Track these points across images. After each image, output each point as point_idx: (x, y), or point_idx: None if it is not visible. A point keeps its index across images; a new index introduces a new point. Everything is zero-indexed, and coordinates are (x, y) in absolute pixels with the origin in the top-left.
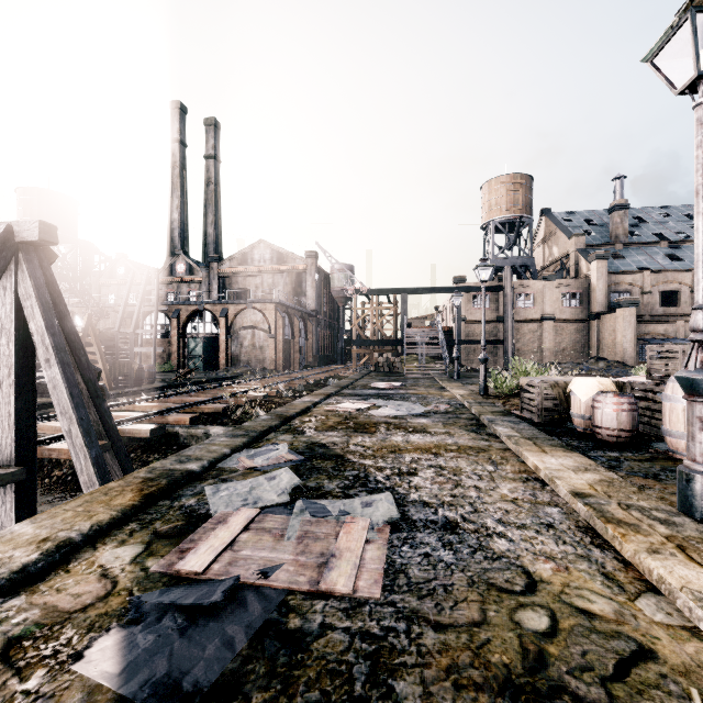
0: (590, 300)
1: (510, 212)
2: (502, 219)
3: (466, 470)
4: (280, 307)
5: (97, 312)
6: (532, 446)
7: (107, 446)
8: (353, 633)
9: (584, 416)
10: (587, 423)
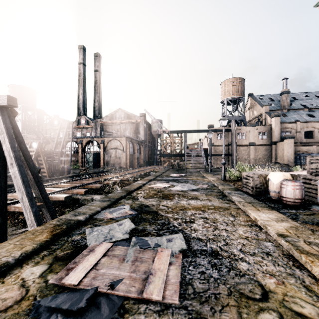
0: (271, 135)
1: (234, 95)
2: (230, 98)
3: (219, 220)
4: (128, 139)
5: (44, 141)
6: (251, 207)
7: (42, 205)
8: None
9: (276, 191)
10: (277, 195)
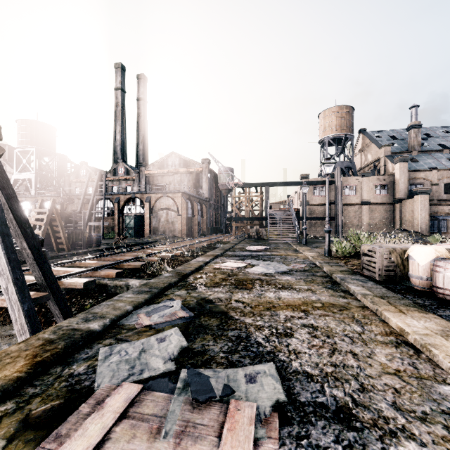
0: (395, 190)
1: (338, 131)
2: (333, 136)
3: (336, 331)
4: (185, 195)
5: (66, 199)
6: (388, 305)
7: (47, 297)
8: None
9: (423, 277)
10: (424, 283)
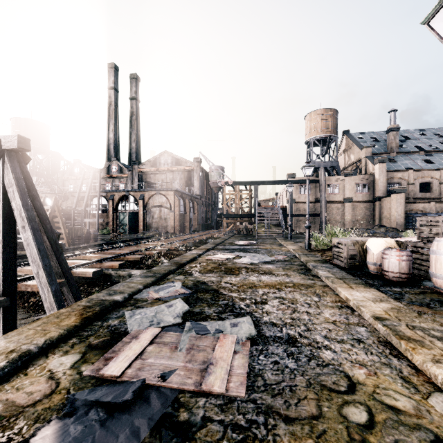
0: (374, 188)
1: (323, 133)
2: (318, 137)
3: (300, 300)
4: (177, 193)
5: (61, 196)
6: (343, 284)
7: (63, 283)
8: (225, 424)
9: (376, 264)
10: (378, 268)
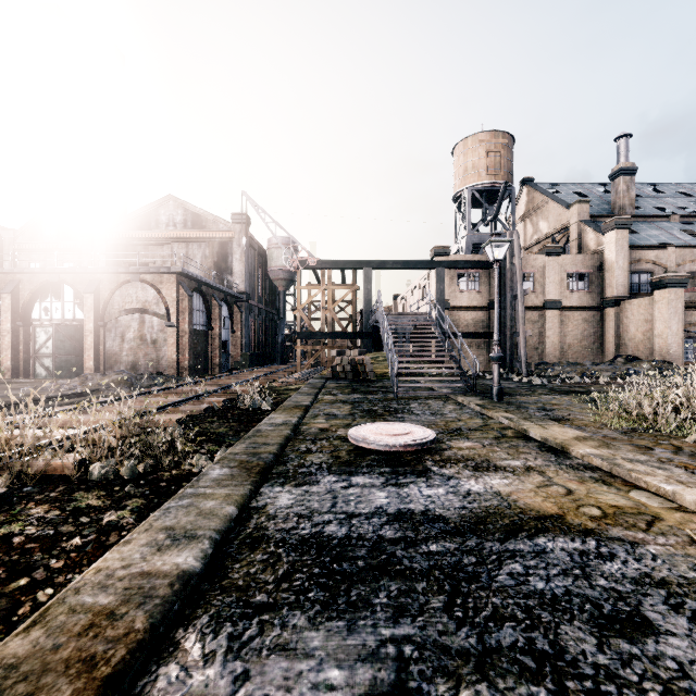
0: (602, 282)
1: (490, 178)
2: (481, 186)
3: None
4: (187, 281)
5: None
6: None
7: None
8: None
9: None
10: None
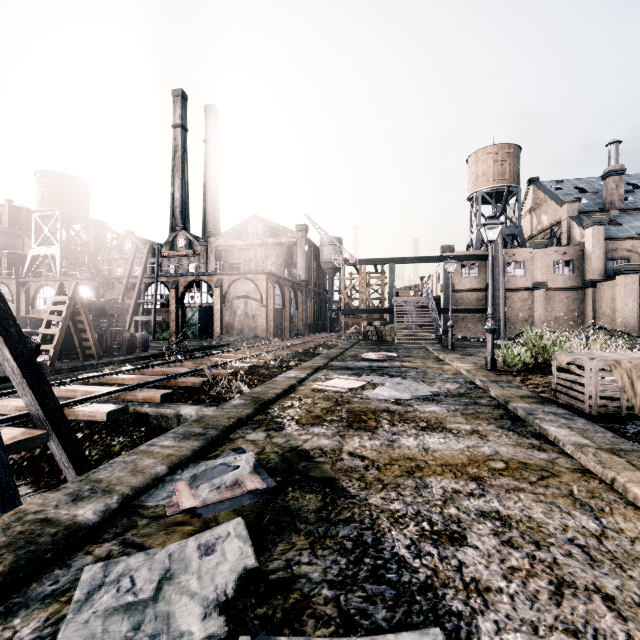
0: (584, 267)
1: (497, 182)
2: (489, 189)
3: (550, 530)
4: (271, 277)
5: (103, 283)
6: (633, 471)
7: (43, 437)
8: None
9: None
10: None
